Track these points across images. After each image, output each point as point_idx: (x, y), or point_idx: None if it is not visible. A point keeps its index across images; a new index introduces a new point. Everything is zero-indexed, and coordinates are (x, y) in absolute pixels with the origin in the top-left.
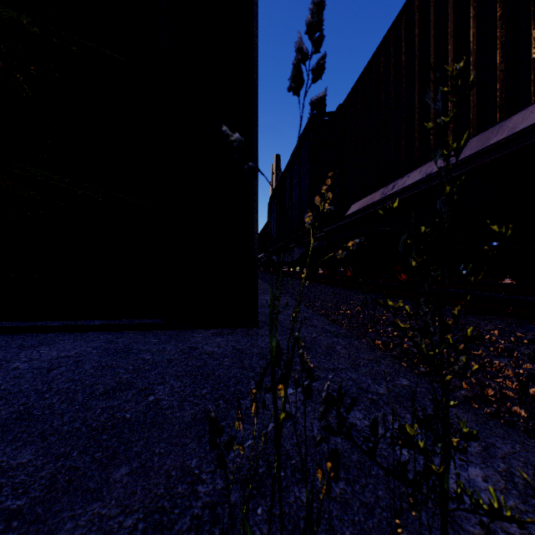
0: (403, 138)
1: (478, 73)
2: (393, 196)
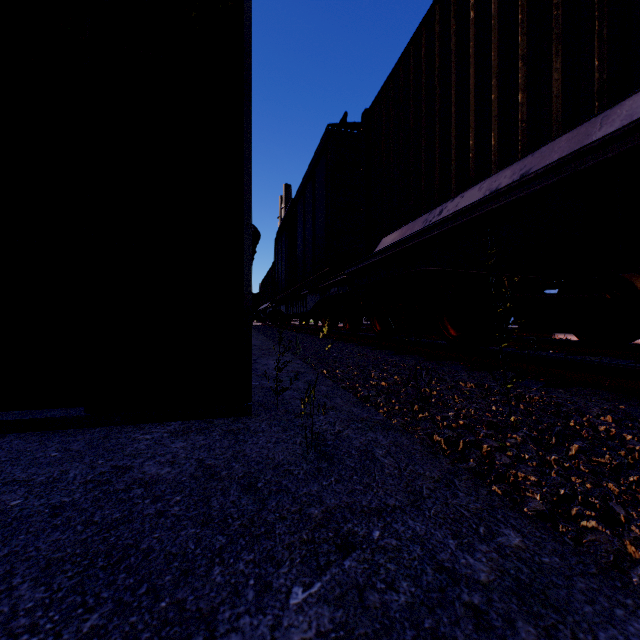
0: (453, 147)
1: (564, 49)
2: (441, 223)
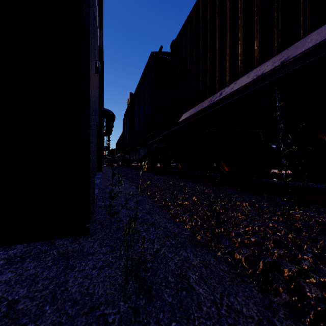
0: (228, 54)
1: None
2: (222, 100)
